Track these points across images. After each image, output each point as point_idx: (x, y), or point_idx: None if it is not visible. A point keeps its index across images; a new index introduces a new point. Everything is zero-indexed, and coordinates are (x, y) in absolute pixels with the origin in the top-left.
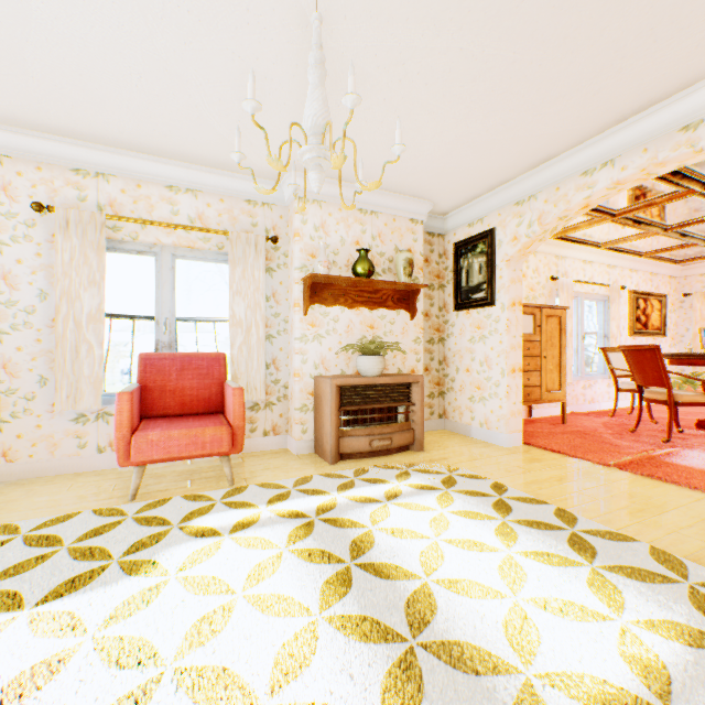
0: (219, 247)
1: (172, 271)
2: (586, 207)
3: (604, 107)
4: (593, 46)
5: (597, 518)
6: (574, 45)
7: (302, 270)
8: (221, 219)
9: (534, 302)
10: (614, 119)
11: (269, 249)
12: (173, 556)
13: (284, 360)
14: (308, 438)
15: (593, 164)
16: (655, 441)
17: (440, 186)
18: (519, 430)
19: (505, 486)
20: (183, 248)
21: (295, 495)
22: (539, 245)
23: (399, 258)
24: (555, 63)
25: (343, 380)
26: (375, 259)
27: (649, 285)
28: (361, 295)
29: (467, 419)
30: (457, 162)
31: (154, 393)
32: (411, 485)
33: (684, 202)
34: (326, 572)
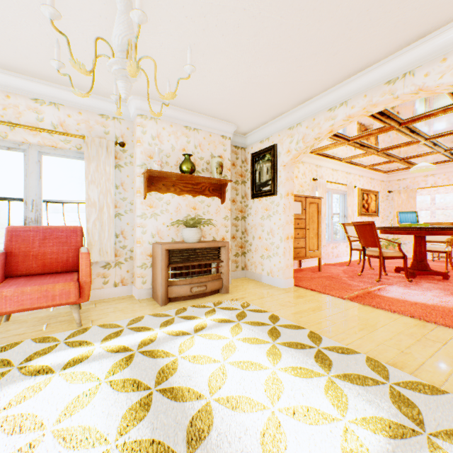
0: (78, 147)
1: (38, 164)
2: (331, 132)
3: (340, 65)
4: (332, 18)
5: (335, 336)
6: (320, 16)
7: (142, 167)
8: (80, 127)
9: (303, 194)
10: (347, 74)
11: (118, 151)
12: (2, 396)
13: (130, 232)
14: (147, 287)
15: (335, 104)
16: (372, 281)
17: (240, 114)
18: (291, 276)
19: (278, 316)
20: (48, 147)
21: (127, 332)
22: (303, 156)
23: (213, 161)
24: (308, 28)
25: (170, 245)
26: (196, 161)
27: (369, 186)
28: (187, 186)
29: (259, 270)
30: (250, 97)
31: (19, 257)
32: (215, 319)
33: (388, 134)
34: (132, 399)
